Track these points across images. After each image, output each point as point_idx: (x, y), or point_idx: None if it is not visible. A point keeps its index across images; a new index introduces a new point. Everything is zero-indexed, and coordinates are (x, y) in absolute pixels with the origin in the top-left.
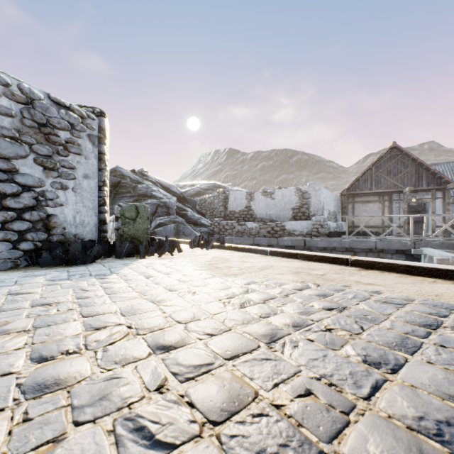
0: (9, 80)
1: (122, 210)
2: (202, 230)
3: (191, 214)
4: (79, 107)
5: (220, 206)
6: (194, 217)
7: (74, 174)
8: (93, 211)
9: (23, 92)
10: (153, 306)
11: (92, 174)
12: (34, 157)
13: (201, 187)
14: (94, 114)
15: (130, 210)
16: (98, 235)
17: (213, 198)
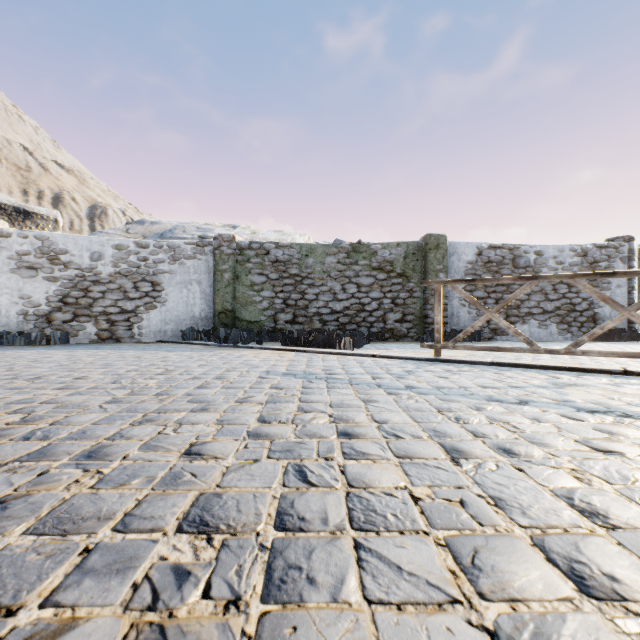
0: (576, 248)
1: None
2: None
3: None
4: (612, 242)
5: None
6: None
7: (609, 287)
8: None
9: (582, 250)
10: None
11: (622, 283)
12: (587, 282)
13: None
14: (624, 241)
15: None
16: (627, 326)
17: None
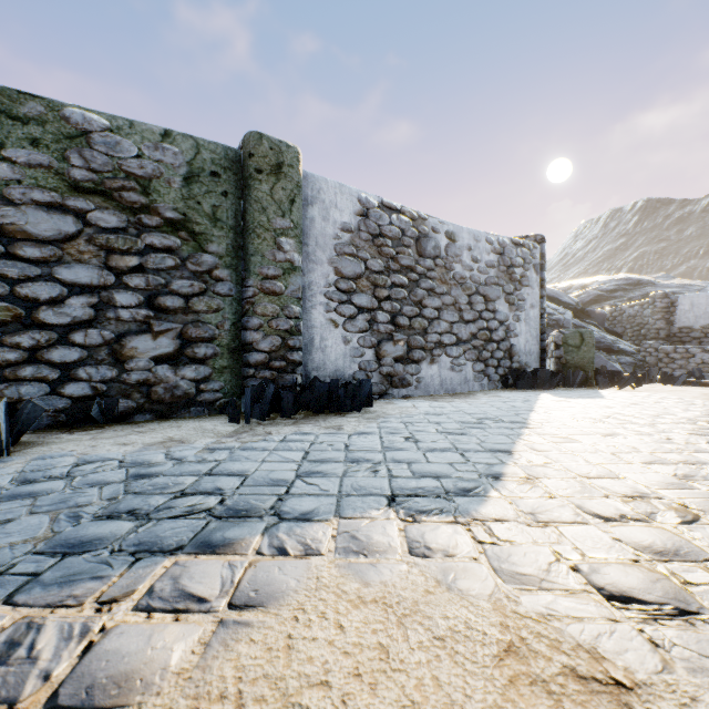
0: (493, 238)
1: (564, 337)
2: (622, 361)
3: (598, 335)
4: (526, 240)
5: (657, 319)
6: (604, 340)
7: (524, 306)
8: (535, 340)
9: (499, 244)
10: (706, 416)
11: (535, 302)
12: (504, 297)
13: (600, 288)
14: (535, 242)
15: (572, 337)
16: (539, 364)
17: (640, 307)
